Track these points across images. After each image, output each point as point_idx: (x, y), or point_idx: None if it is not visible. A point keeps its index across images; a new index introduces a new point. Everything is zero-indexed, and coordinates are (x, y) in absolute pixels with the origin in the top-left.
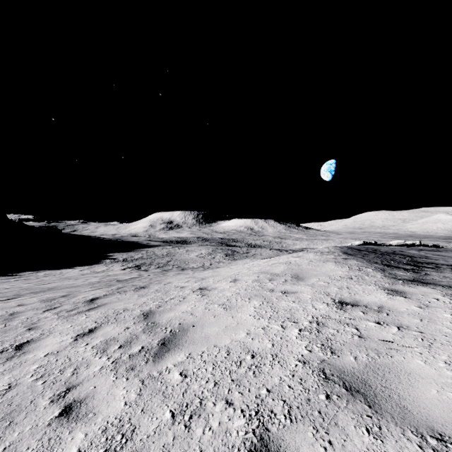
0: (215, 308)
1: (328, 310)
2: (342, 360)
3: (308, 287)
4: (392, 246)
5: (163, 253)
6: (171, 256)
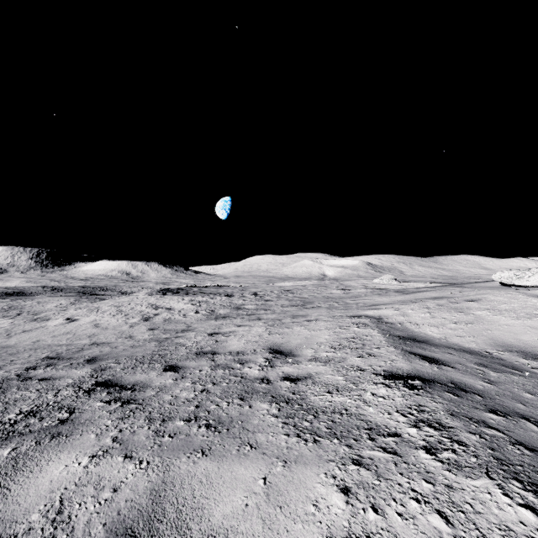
0: (100, 304)
1: (129, 300)
2: (124, 302)
3: (129, 298)
4: (206, 287)
5: (3, 307)
6: (18, 309)
